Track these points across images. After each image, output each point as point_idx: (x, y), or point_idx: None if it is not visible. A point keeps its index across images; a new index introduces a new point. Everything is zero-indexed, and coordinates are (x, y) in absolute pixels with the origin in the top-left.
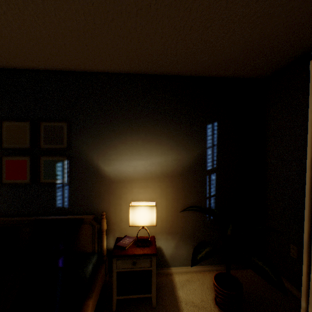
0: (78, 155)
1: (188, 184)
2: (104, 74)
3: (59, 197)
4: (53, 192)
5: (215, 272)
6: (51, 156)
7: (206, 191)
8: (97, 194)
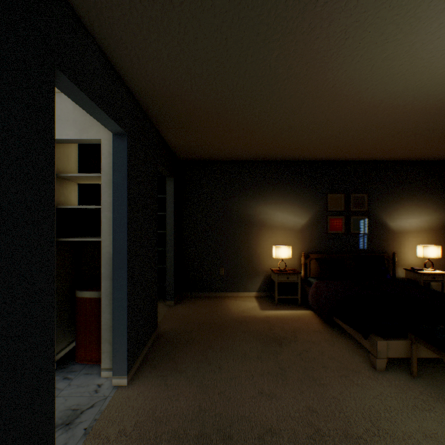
0: (372, 215)
1: None
2: (389, 162)
3: (360, 243)
4: (357, 239)
5: None
6: (357, 216)
7: None
8: (385, 241)
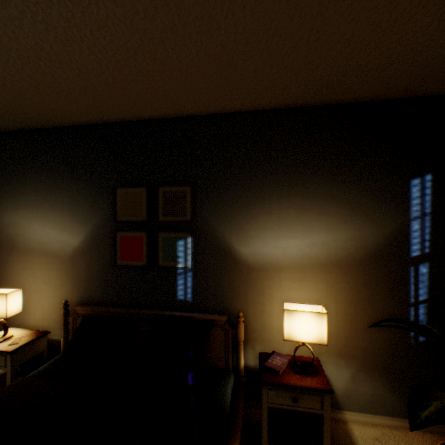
0: (204, 230)
1: (375, 278)
2: (239, 115)
3: (180, 287)
4: (173, 280)
5: (427, 435)
6: (171, 231)
7: (409, 293)
8: (230, 286)
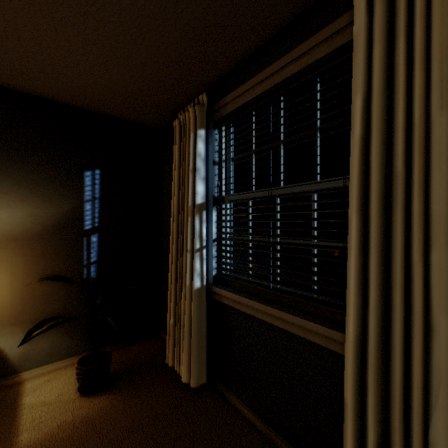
0: None
1: (54, 249)
2: None
3: None
4: None
5: None
6: None
7: (84, 257)
8: None
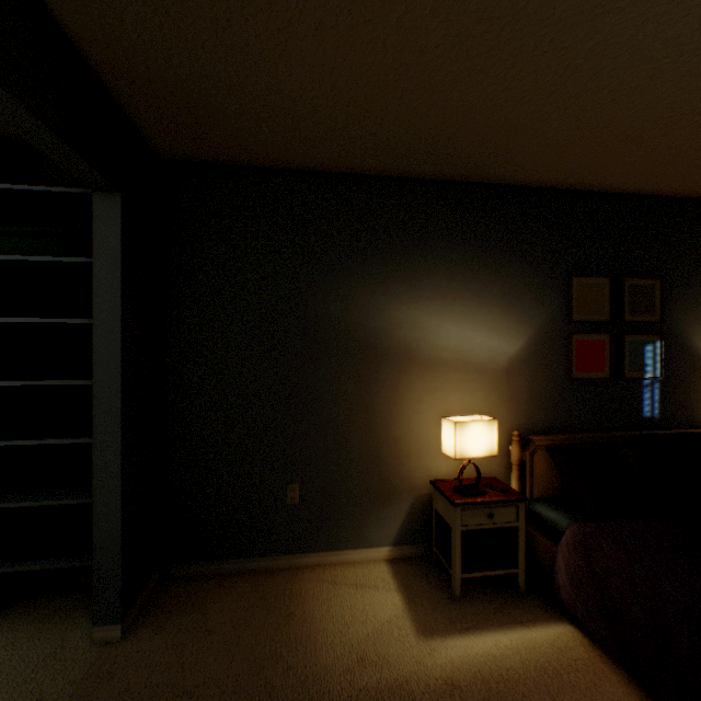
0: (671, 333)
1: None
2: None
3: (645, 402)
4: (637, 394)
5: None
6: (639, 334)
7: None
8: (697, 397)
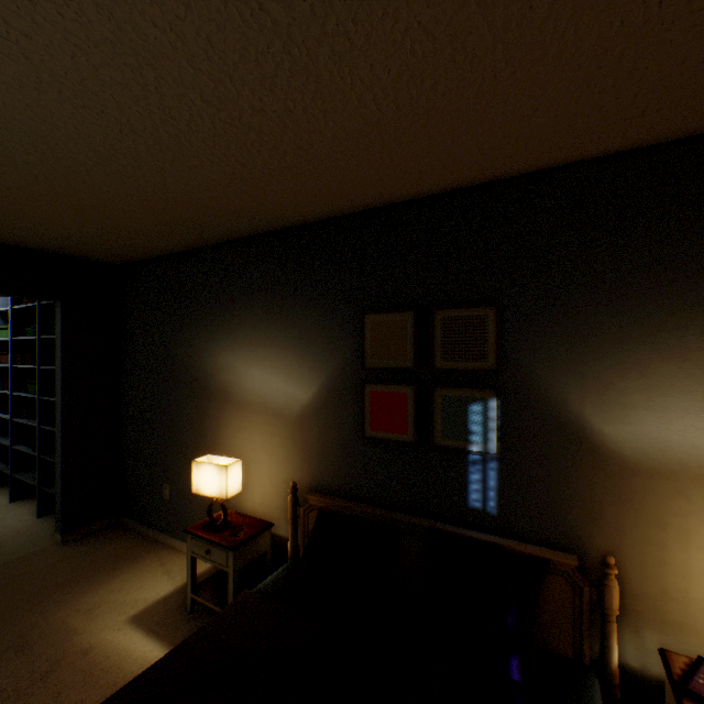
0: (521, 387)
1: None
2: (601, 162)
3: (473, 485)
4: (460, 471)
5: None
6: (458, 387)
7: None
8: (579, 498)
